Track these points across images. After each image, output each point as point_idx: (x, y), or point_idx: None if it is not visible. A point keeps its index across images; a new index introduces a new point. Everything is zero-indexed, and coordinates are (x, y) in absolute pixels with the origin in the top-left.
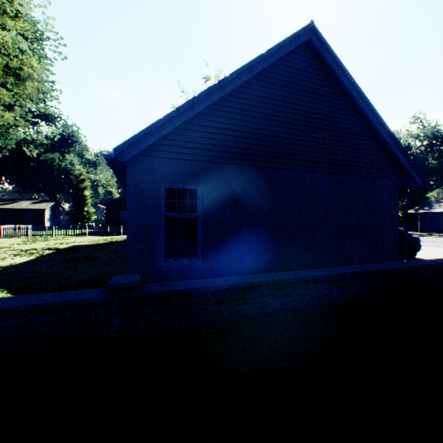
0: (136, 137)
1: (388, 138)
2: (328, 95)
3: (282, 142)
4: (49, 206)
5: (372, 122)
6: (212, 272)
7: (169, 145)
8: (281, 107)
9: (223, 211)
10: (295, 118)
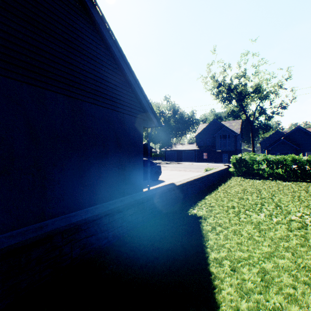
0: None
1: (132, 78)
2: (66, 3)
3: None
4: None
5: (116, 56)
6: None
7: None
8: None
9: None
10: None
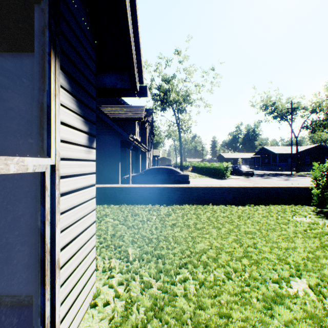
0: None
1: (96, 110)
2: None
3: None
4: None
5: None
6: None
7: None
8: None
9: None
10: None
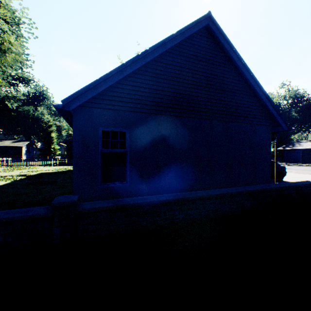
0: (79, 92)
1: (263, 96)
2: (221, 65)
3: (188, 98)
4: (25, 144)
5: (252, 85)
6: (137, 192)
7: (105, 99)
8: (187, 73)
9: (145, 148)
10: (197, 81)
